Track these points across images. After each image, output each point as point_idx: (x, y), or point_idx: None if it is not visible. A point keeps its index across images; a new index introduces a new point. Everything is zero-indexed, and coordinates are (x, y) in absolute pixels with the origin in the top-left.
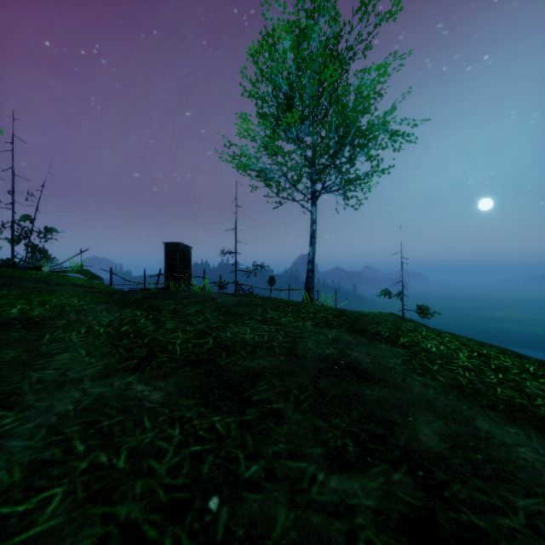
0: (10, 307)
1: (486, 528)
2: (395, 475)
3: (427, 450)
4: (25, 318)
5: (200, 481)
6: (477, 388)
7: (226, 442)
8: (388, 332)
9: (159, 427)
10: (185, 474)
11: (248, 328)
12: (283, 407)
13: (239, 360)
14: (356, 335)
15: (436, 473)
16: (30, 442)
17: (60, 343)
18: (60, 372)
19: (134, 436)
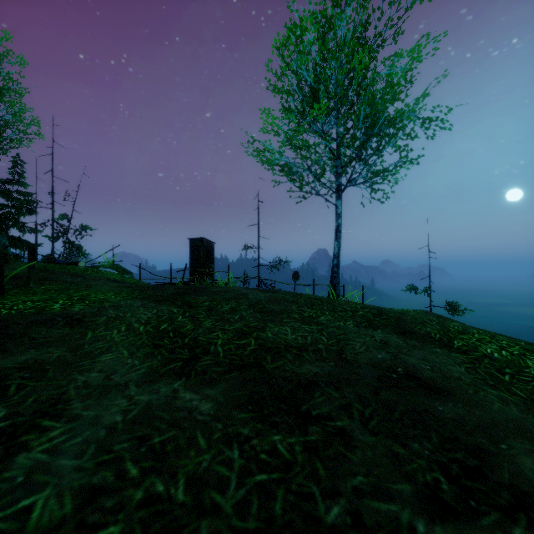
0: (53, 303)
1: None
2: (515, 530)
3: None
4: (68, 315)
5: (275, 526)
6: None
7: (295, 470)
8: (438, 334)
9: (216, 447)
10: (255, 515)
11: (288, 327)
12: (348, 425)
13: (287, 365)
14: (405, 338)
15: None
16: (79, 461)
17: (102, 342)
18: (104, 375)
19: (190, 458)
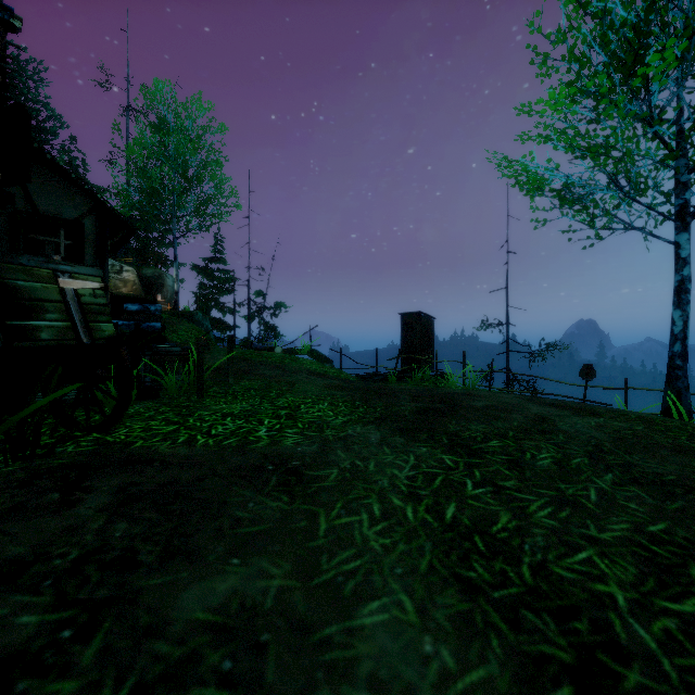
0: (257, 423)
1: None
2: None
3: None
4: (280, 457)
5: None
6: None
7: None
8: None
9: None
10: None
11: None
12: None
13: None
14: None
15: None
16: None
17: (349, 551)
18: None
19: None
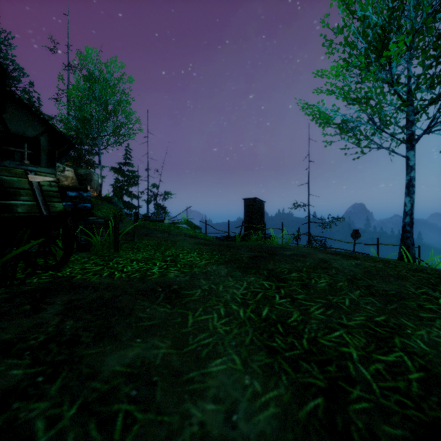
0: (152, 265)
1: None
2: None
3: None
4: (166, 283)
5: None
6: None
7: None
8: None
9: None
10: None
11: (440, 331)
12: None
13: None
14: None
15: None
16: None
17: (205, 334)
18: (223, 411)
19: None
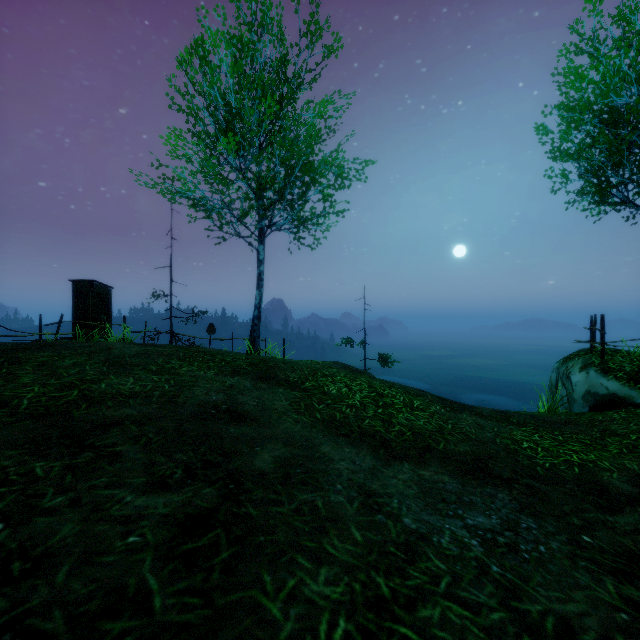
0: None
1: (256, 514)
2: (206, 490)
3: (254, 470)
4: None
5: None
6: (346, 421)
7: (40, 482)
8: (298, 378)
9: None
10: None
11: (132, 378)
12: (127, 449)
13: (101, 410)
14: (258, 382)
15: (246, 485)
16: None
17: None
18: None
19: None
